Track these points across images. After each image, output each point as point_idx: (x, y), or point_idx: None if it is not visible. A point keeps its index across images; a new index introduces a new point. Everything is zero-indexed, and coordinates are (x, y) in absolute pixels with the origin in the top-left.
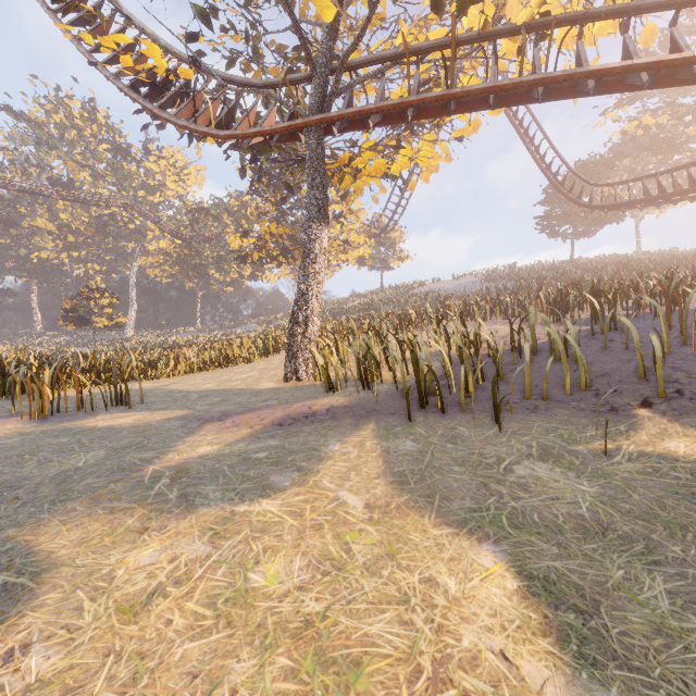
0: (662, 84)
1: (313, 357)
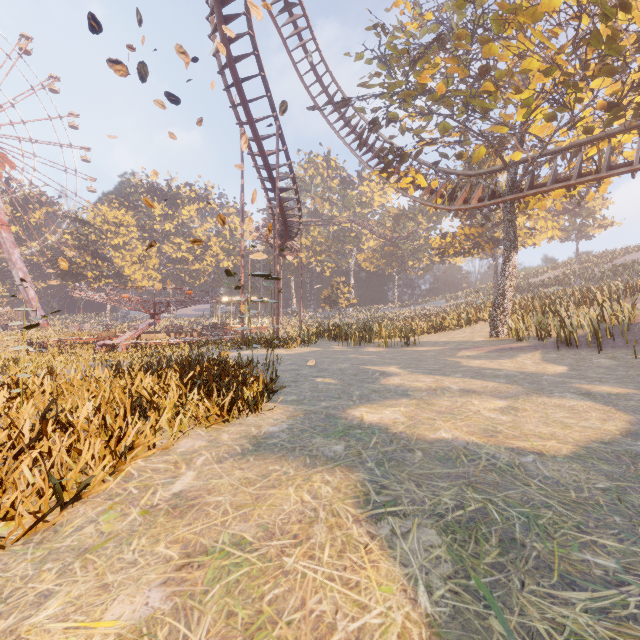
0: None
1: (508, 325)
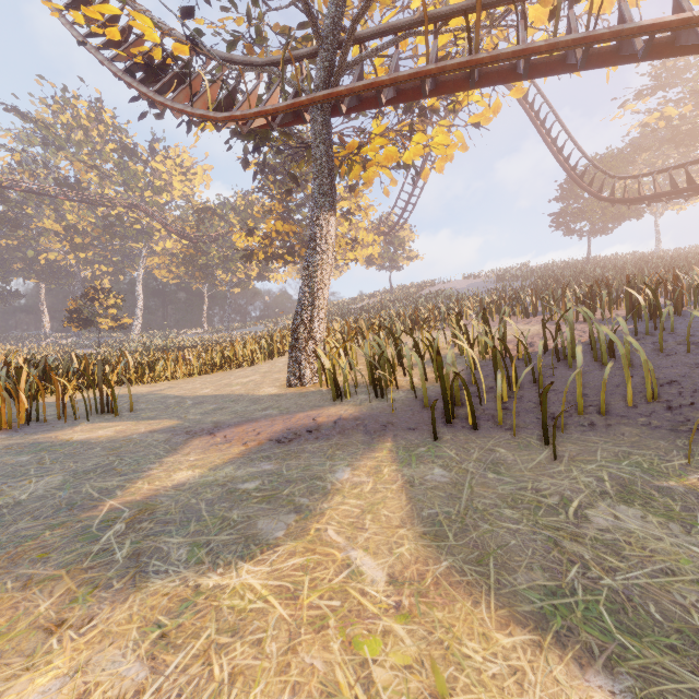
0: None
1: (319, 359)
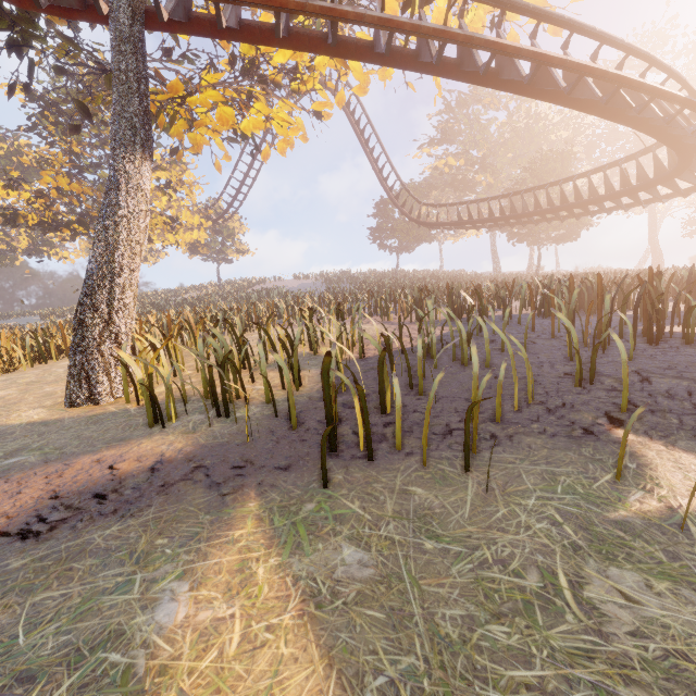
0: (527, 91)
1: (124, 364)
